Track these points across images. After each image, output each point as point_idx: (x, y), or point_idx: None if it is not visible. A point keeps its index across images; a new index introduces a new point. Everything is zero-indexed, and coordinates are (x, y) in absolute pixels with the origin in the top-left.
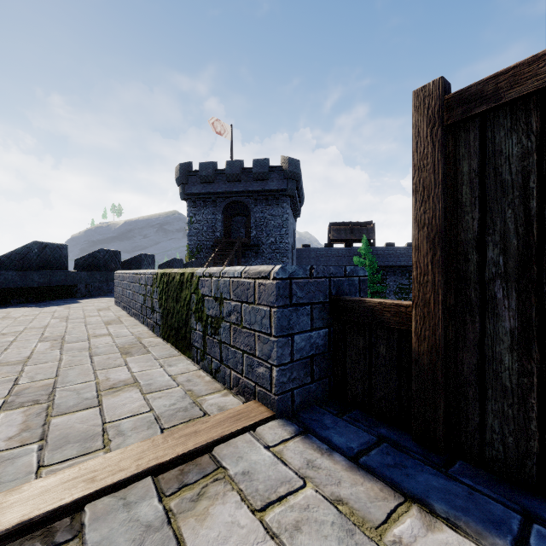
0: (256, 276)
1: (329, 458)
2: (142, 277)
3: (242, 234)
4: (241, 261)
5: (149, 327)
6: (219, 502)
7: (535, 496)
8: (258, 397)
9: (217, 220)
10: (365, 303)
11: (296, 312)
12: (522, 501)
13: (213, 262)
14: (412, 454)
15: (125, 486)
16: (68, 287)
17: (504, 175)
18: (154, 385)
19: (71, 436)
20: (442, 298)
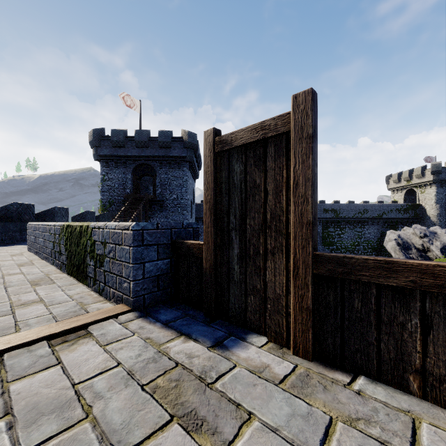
0: (123, 228)
1: (155, 326)
2: (52, 228)
3: (150, 191)
4: (149, 213)
5: (58, 266)
6: (85, 346)
7: (243, 329)
8: (124, 301)
9: (128, 179)
10: (186, 243)
11: (147, 249)
12: (236, 331)
13: (123, 214)
14: (199, 320)
15: (29, 345)
16: None
17: (235, 181)
18: (56, 301)
19: None
20: (214, 239)
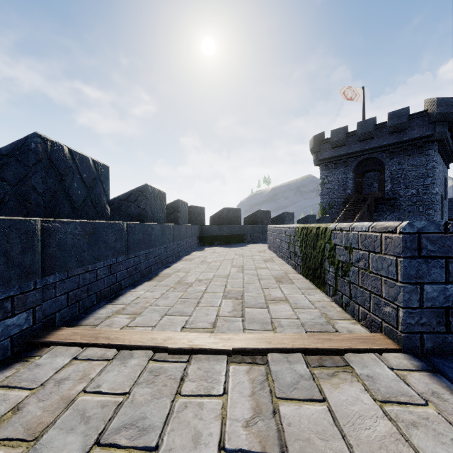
0: (382, 231)
1: None
2: (287, 230)
3: (375, 188)
4: (374, 215)
5: (292, 266)
6: (347, 385)
7: None
8: (384, 331)
9: (348, 178)
10: None
11: (426, 264)
12: None
13: (344, 217)
14: None
15: (287, 353)
16: (241, 235)
17: None
18: (299, 304)
19: (255, 319)
20: None
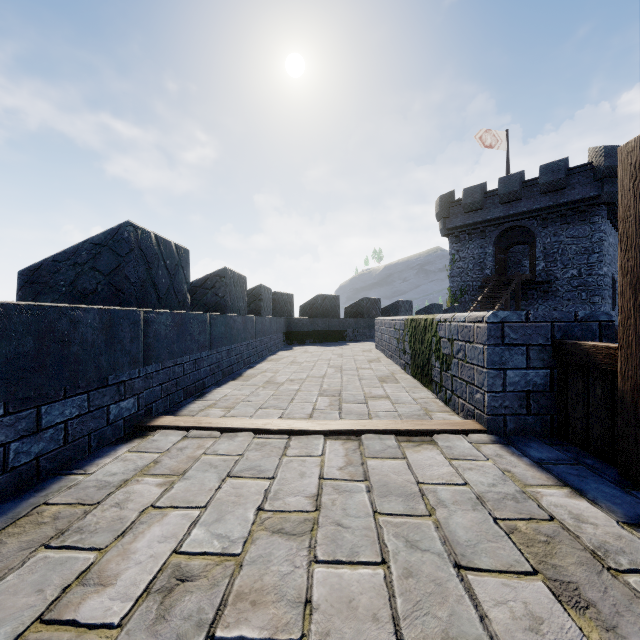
0: (474, 321)
1: (520, 460)
2: (396, 323)
3: (525, 267)
4: (521, 304)
5: (402, 366)
6: (428, 452)
7: None
8: (476, 418)
9: (487, 254)
10: (581, 346)
11: (509, 351)
12: None
13: (479, 306)
14: (606, 478)
15: (379, 434)
16: (340, 331)
17: None
18: (400, 401)
19: (352, 412)
20: None
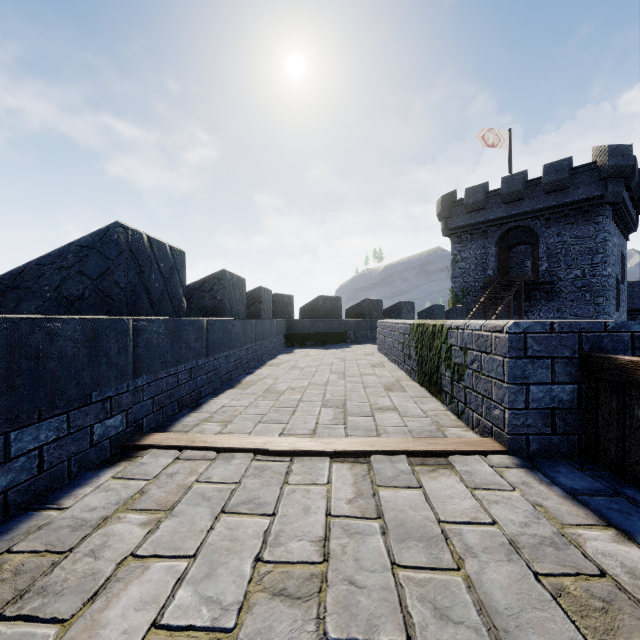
0: (492, 330)
1: (549, 489)
2: (401, 327)
3: (527, 268)
4: (524, 305)
5: (407, 372)
6: (446, 479)
7: None
8: (494, 436)
9: (489, 255)
10: (616, 360)
11: (532, 364)
12: None
13: (482, 307)
14: None
15: (390, 455)
16: (341, 333)
17: None
18: (409, 413)
19: (359, 427)
20: None
